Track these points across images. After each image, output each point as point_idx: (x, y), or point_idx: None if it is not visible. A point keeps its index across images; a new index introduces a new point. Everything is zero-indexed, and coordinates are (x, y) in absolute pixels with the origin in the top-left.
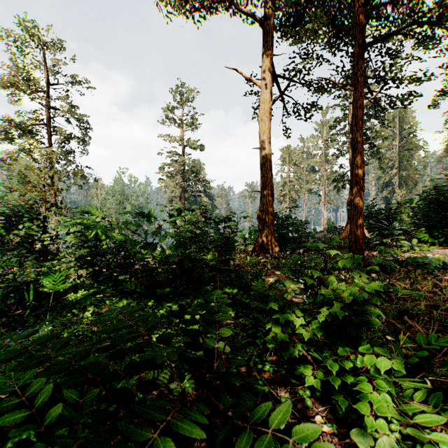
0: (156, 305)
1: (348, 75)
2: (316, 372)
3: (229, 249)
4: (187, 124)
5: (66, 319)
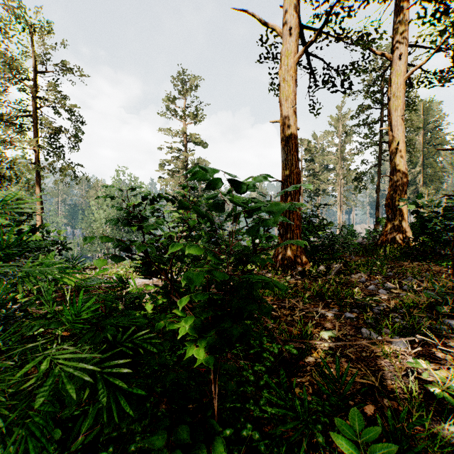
0: None
1: None
2: None
3: None
4: (190, 117)
5: None
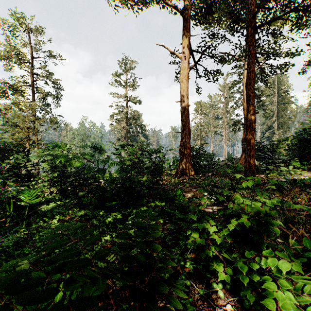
0: (105, 214)
1: (243, 49)
2: (227, 269)
3: (159, 173)
4: (130, 86)
5: (38, 225)
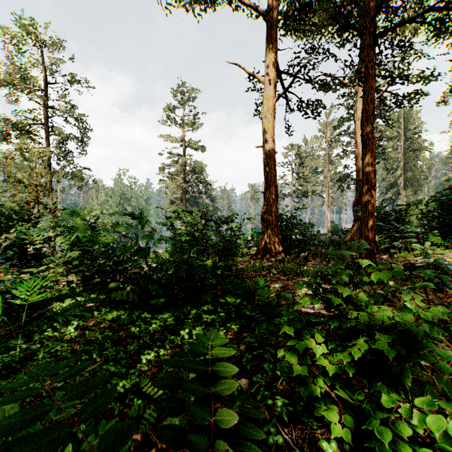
0: (149, 318)
1: (357, 68)
2: (344, 417)
3: (232, 254)
4: (189, 124)
5: (44, 335)
